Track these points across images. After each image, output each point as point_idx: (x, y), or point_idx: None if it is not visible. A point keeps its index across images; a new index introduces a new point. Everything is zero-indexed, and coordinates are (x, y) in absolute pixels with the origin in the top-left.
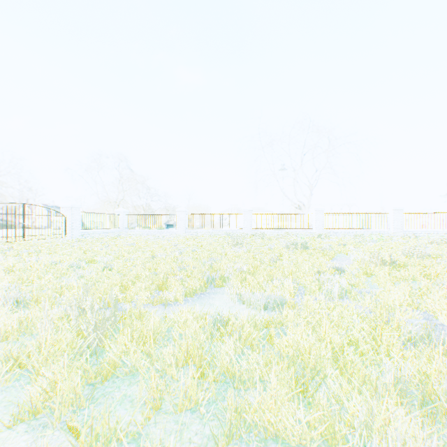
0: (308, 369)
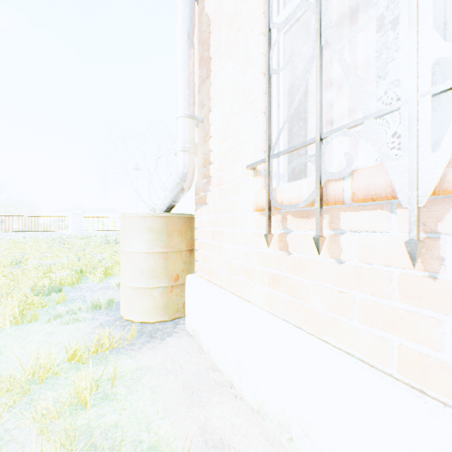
0: (54, 274)
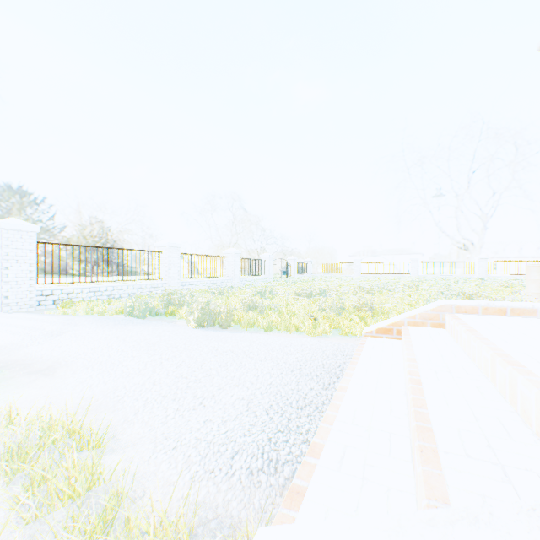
0: None
